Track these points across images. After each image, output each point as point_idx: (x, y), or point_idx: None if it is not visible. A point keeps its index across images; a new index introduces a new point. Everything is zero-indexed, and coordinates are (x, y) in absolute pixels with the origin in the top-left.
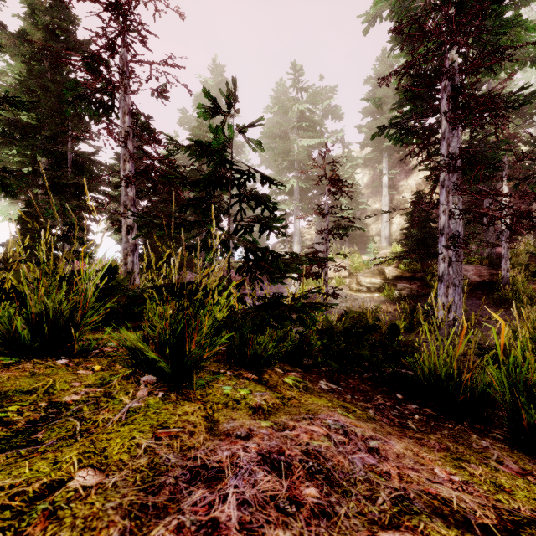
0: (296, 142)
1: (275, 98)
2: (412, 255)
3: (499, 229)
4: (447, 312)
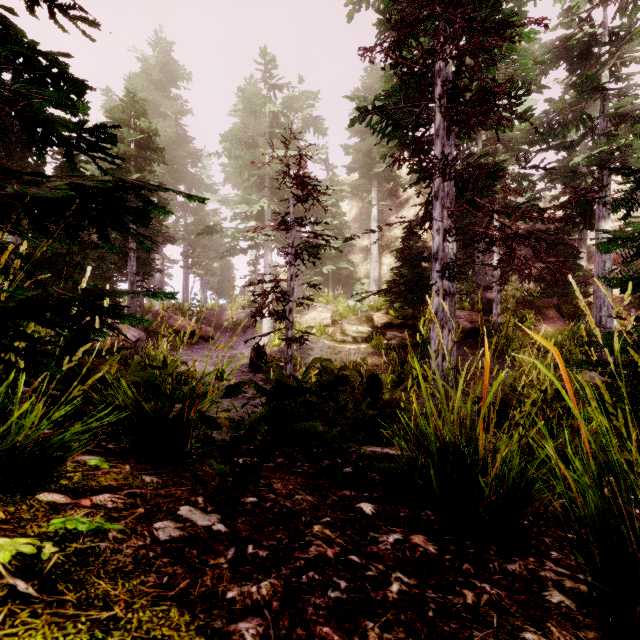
0: (266, 151)
1: (238, 90)
2: (401, 286)
3: (488, 274)
4: (442, 360)
